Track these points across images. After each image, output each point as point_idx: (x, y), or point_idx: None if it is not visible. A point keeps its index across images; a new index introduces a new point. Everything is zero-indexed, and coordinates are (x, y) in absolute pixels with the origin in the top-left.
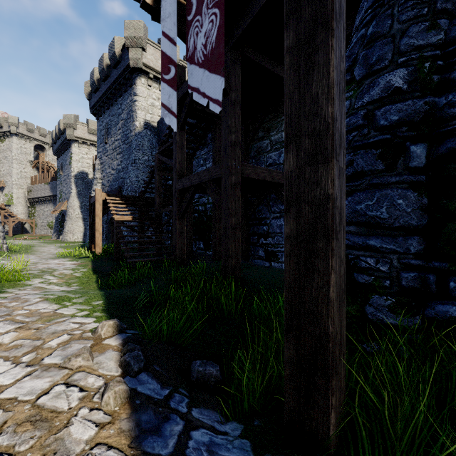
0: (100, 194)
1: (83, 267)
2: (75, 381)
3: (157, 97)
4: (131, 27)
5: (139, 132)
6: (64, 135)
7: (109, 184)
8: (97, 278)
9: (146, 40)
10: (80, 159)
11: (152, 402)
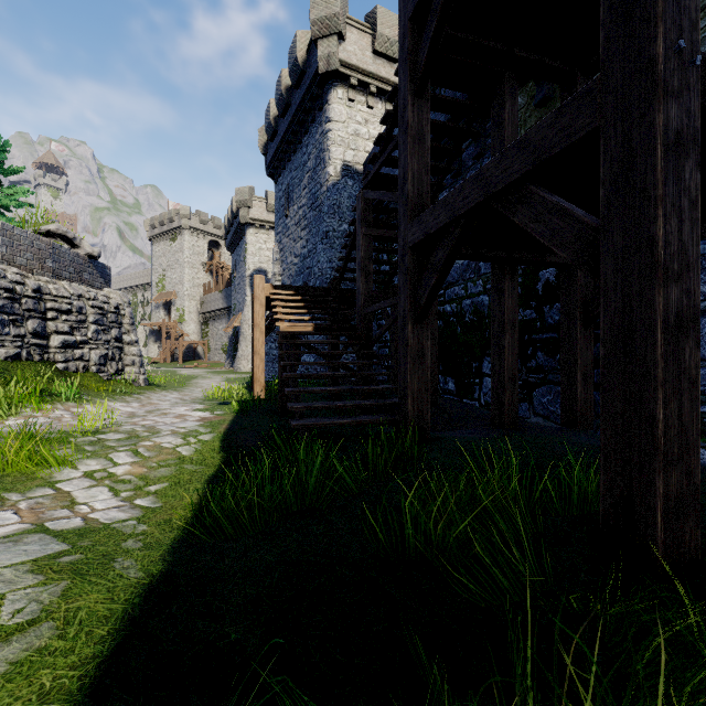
0: (262, 286)
1: (209, 429)
2: None
3: (363, 120)
4: (320, 1)
5: (333, 185)
6: (237, 219)
7: (290, 282)
8: (218, 466)
9: (345, 20)
10: (257, 251)
11: None
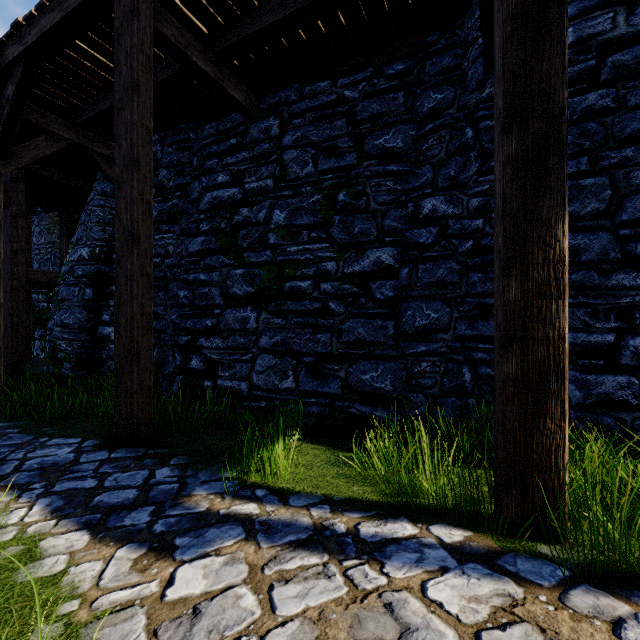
0: None
1: None
2: None
3: None
4: None
5: None
6: None
7: None
8: None
9: None
10: None
11: None
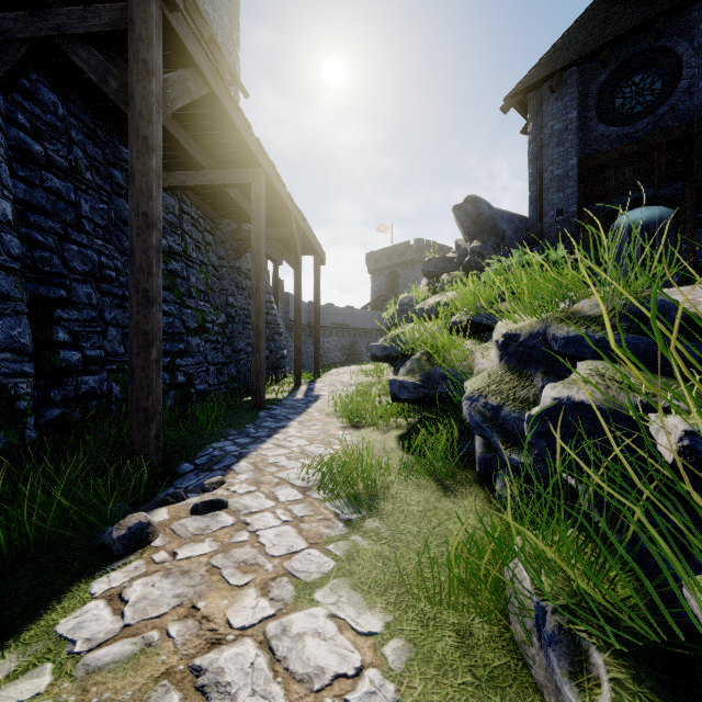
0: None
1: None
2: (229, 492)
3: None
4: None
5: None
6: None
7: None
8: None
9: None
10: None
11: (194, 491)
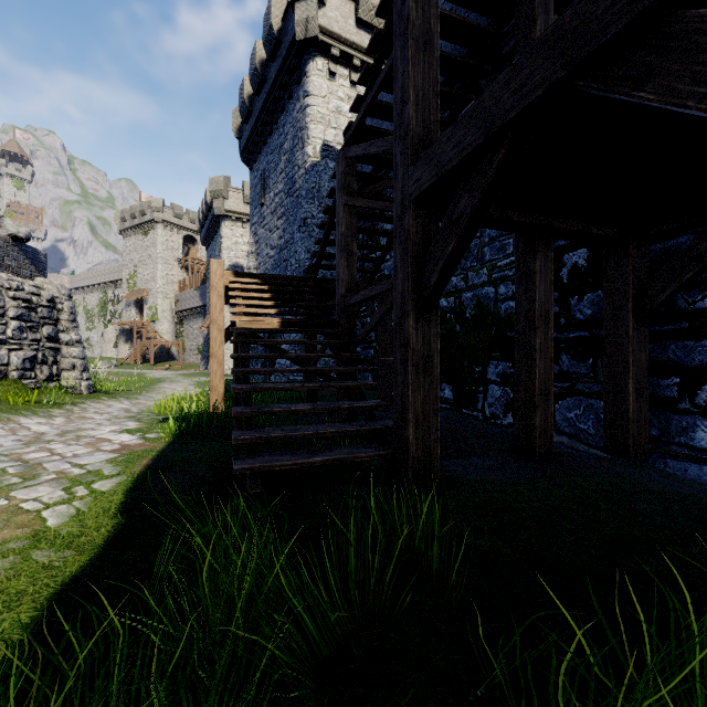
0: (220, 273)
1: (119, 469)
2: None
3: (346, 96)
4: None
5: (312, 166)
6: (212, 211)
7: None
8: (97, 551)
9: None
10: (233, 245)
11: None
